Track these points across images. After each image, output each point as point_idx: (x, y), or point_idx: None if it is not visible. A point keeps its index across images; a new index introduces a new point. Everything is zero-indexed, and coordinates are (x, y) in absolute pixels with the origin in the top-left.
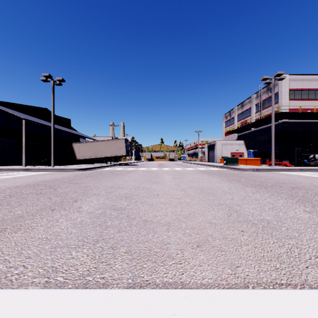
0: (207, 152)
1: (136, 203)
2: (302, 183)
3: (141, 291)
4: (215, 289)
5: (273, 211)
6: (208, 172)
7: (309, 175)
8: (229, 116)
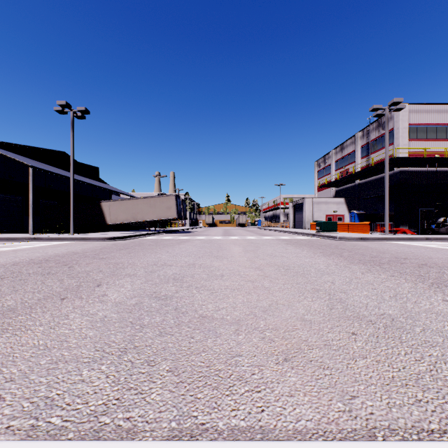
0: (292, 214)
1: (190, 289)
2: (432, 258)
3: (192, 445)
4: (320, 441)
5: (397, 301)
6: (295, 242)
7: (441, 246)
8: (324, 163)
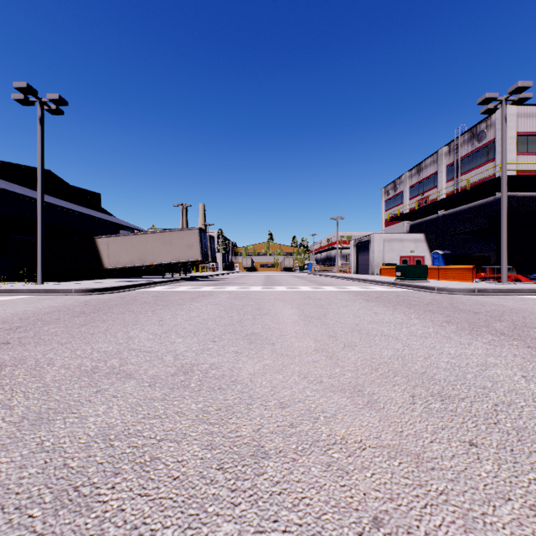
0: (354, 255)
1: None
2: None
3: None
4: None
5: None
6: (376, 296)
7: None
8: (394, 190)
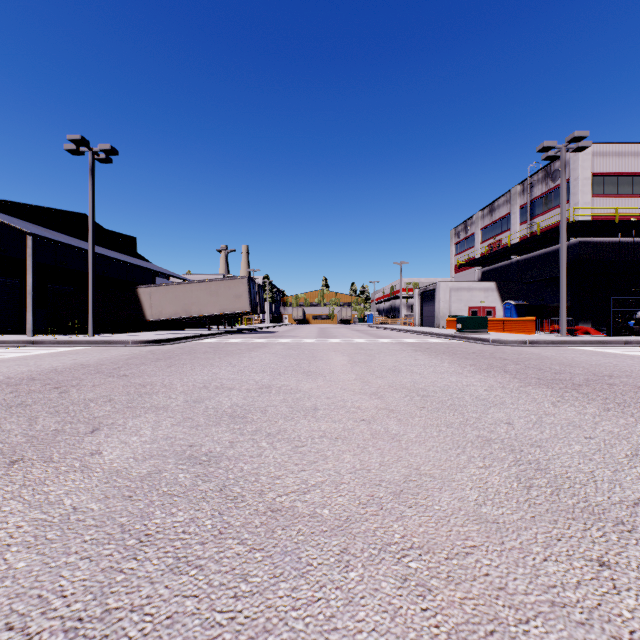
0: (419, 305)
1: (256, 439)
2: None
3: None
4: None
5: None
6: (427, 347)
7: None
8: (465, 232)
